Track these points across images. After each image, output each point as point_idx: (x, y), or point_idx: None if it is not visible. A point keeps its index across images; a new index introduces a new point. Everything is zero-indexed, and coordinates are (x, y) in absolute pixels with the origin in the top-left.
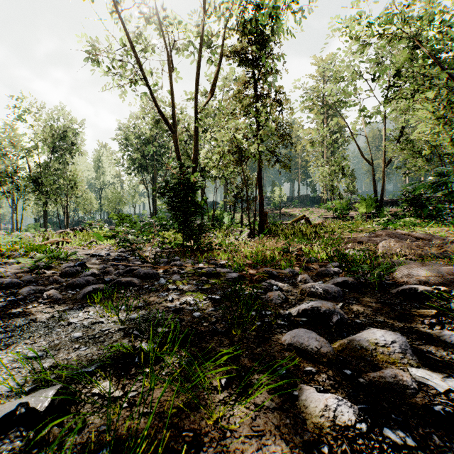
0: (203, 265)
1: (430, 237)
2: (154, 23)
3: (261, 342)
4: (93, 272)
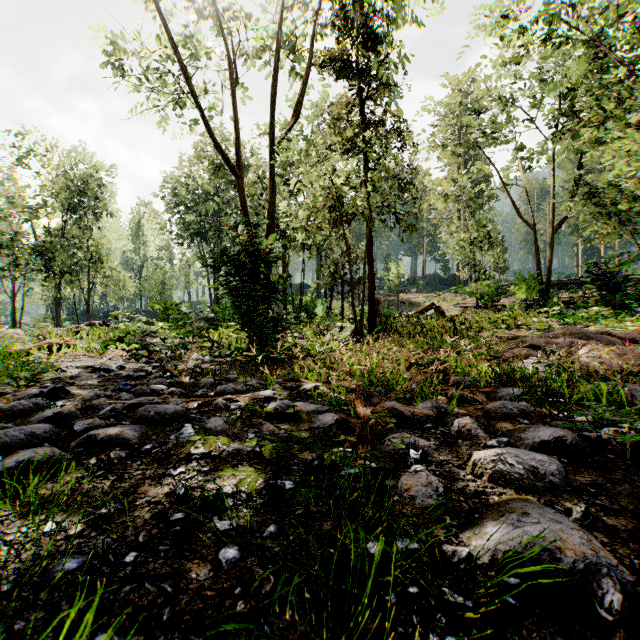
0: (272, 393)
1: None
2: (210, 15)
3: None
4: (60, 410)
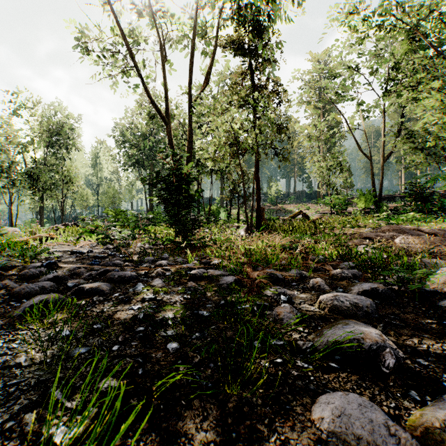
0: (193, 265)
1: (443, 233)
2: (148, 12)
3: (275, 418)
4: (57, 274)
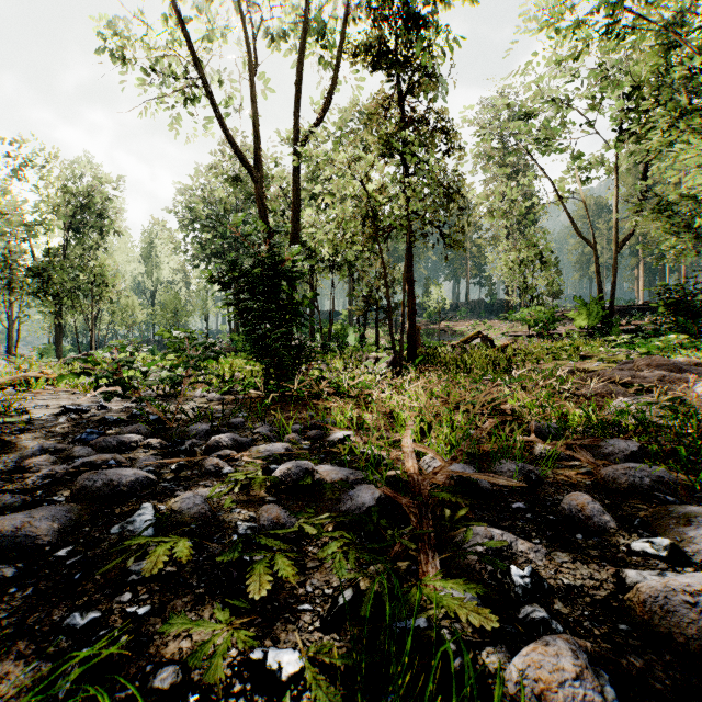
0: (284, 449)
1: None
2: None
3: None
4: None
